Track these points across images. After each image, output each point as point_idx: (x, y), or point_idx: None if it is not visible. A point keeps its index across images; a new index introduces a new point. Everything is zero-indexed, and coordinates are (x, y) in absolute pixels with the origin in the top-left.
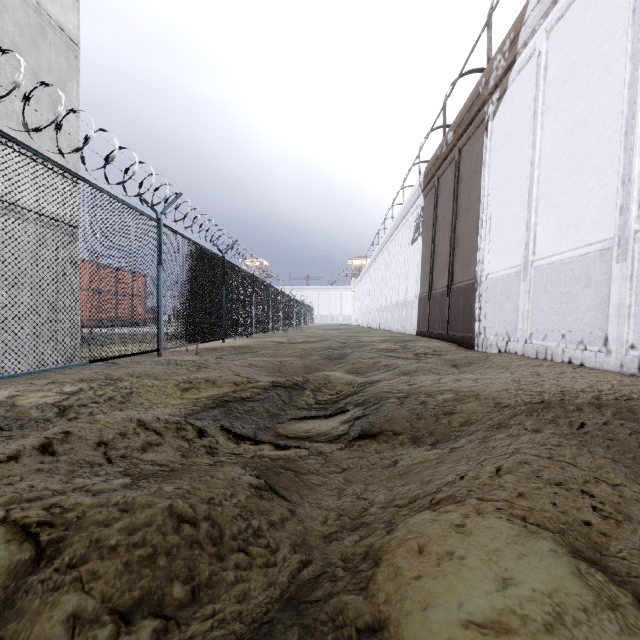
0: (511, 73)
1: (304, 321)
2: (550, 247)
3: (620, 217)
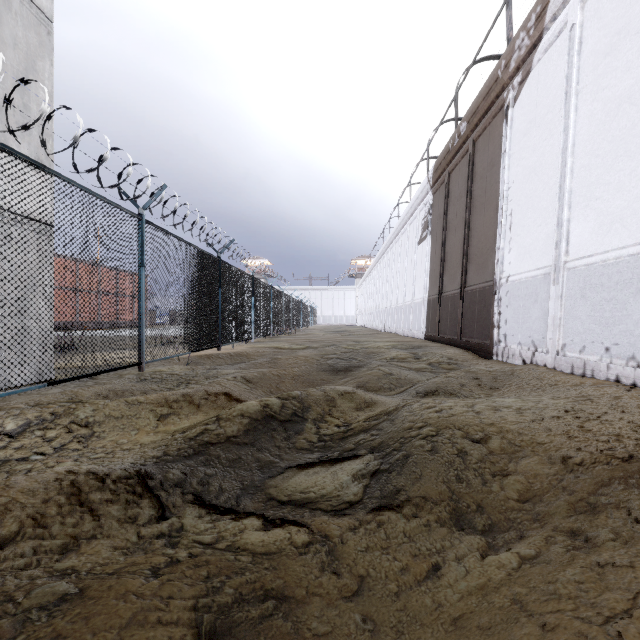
0: (536, 52)
1: (307, 322)
2: (588, 246)
3: None
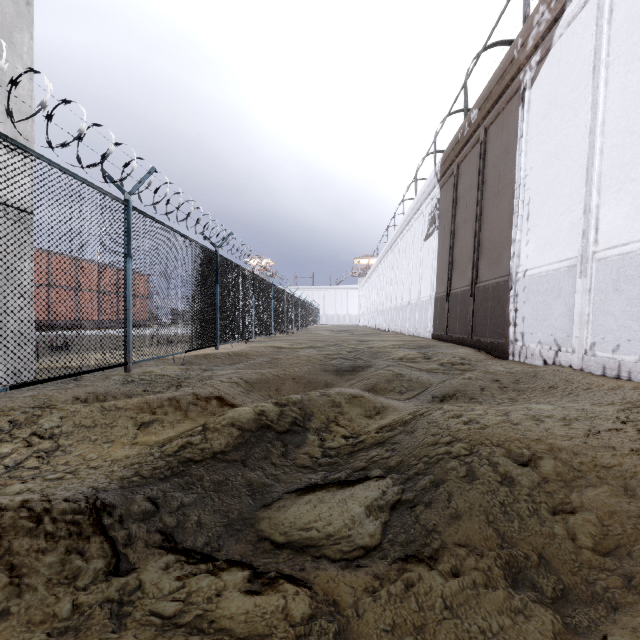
0: (558, 27)
1: (309, 322)
2: (622, 233)
3: None
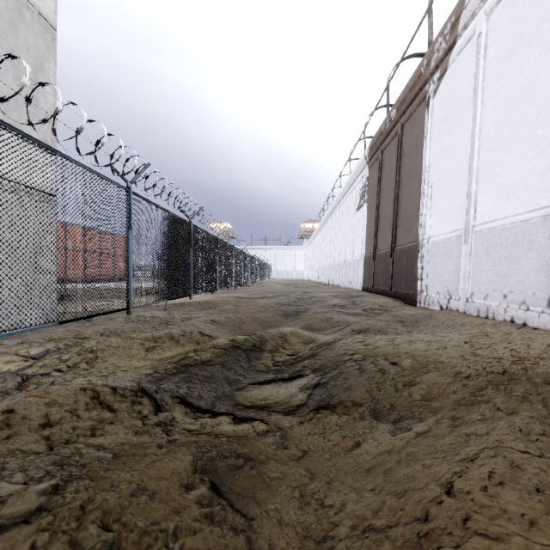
0: (451, 54)
1: (263, 277)
2: (491, 213)
3: None
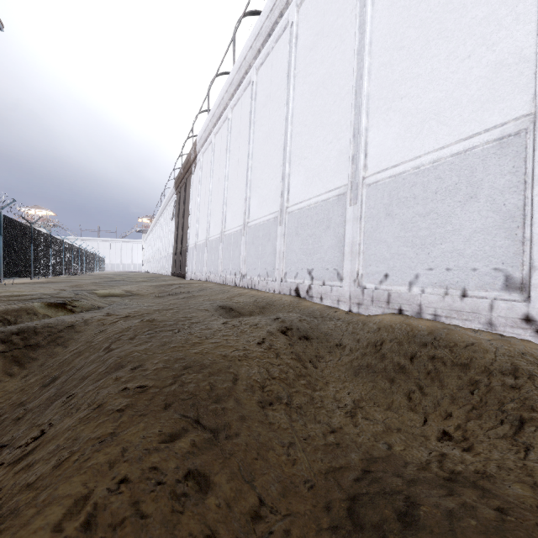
0: (197, 160)
1: (94, 268)
2: (200, 238)
3: (207, 233)
